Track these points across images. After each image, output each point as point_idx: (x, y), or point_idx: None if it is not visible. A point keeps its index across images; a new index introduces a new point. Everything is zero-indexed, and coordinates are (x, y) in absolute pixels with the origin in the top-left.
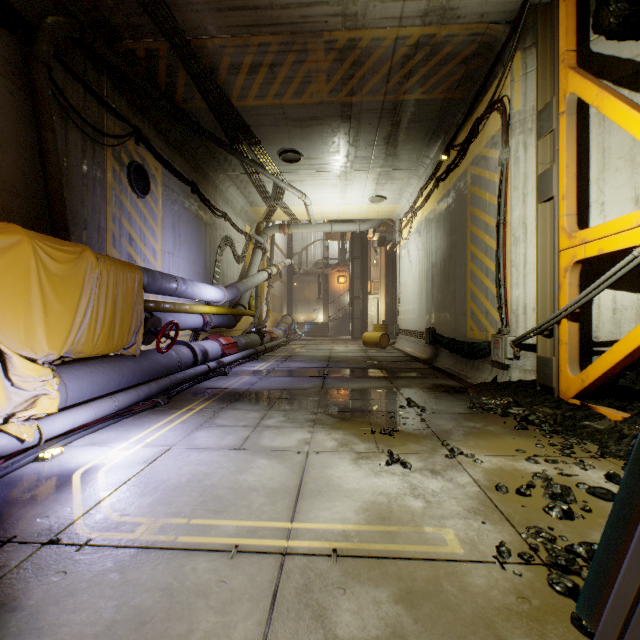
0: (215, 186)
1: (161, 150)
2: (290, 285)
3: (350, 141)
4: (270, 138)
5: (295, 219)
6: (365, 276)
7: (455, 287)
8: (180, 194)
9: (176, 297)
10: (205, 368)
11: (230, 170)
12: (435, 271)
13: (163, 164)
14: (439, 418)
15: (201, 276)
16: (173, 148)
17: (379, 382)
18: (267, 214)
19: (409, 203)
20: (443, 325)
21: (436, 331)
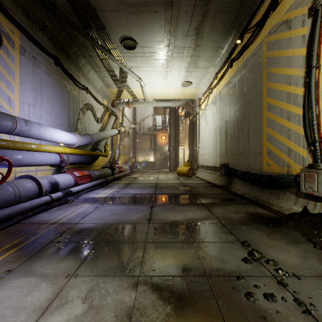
0: (78, 67)
1: (19, 19)
2: (134, 140)
3: (171, 30)
4: (113, 25)
5: (135, 98)
6: (177, 135)
7: (249, 134)
8: (42, 62)
9: (37, 140)
10: (46, 199)
11: (88, 56)
12: (228, 125)
13: (21, 30)
14: (319, 296)
15: (65, 127)
16: (34, 23)
17: (200, 211)
18: (118, 94)
19: (206, 86)
20: (236, 162)
21: (229, 166)
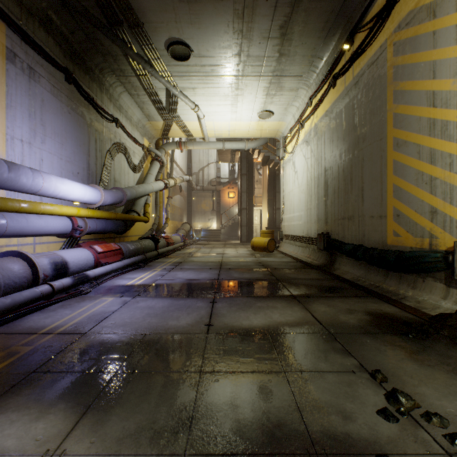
0: (103, 87)
1: (5, 5)
2: (189, 199)
3: (243, 30)
4: (154, 20)
5: (190, 136)
6: (251, 190)
7: (363, 186)
8: (44, 75)
9: (37, 196)
10: (43, 290)
11: (118, 70)
12: (330, 175)
13: (8, 24)
14: None
15: (82, 177)
16: (31, 15)
17: (290, 309)
18: (164, 129)
19: (295, 118)
20: (342, 230)
21: (331, 236)
